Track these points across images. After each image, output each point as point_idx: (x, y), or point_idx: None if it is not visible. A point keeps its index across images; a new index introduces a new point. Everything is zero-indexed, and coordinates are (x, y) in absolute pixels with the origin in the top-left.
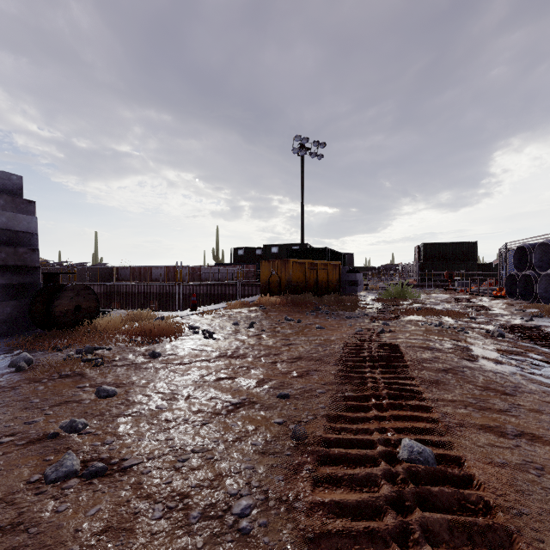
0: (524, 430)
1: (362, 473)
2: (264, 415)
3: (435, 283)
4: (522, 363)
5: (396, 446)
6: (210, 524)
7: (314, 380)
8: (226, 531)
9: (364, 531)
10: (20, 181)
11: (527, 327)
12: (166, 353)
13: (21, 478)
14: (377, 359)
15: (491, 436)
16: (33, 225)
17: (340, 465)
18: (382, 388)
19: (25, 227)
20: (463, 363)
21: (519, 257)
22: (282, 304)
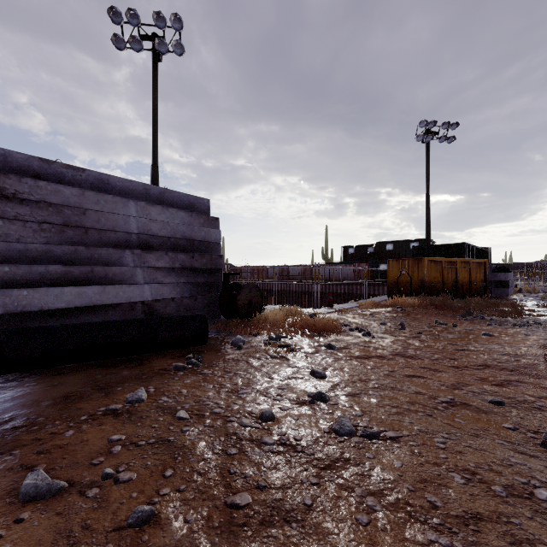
0: None
1: None
2: (486, 418)
3: None
4: None
5: None
6: (523, 501)
7: (521, 391)
8: (546, 511)
9: None
10: (208, 203)
11: None
12: (338, 346)
13: (316, 428)
14: None
15: None
16: (218, 237)
17: None
18: None
19: (214, 238)
20: None
21: None
22: (421, 306)
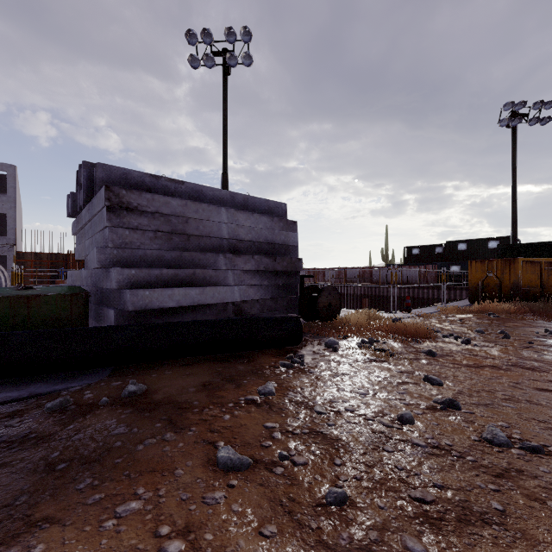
0: None
1: None
2: None
3: None
4: None
5: None
6: None
7: None
8: None
9: None
10: (285, 208)
11: None
12: (439, 353)
13: (463, 435)
14: None
15: None
16: (296, 240)
17: None
18: None
19: (292, 242)
20: None
21: None
22: (518, 313)
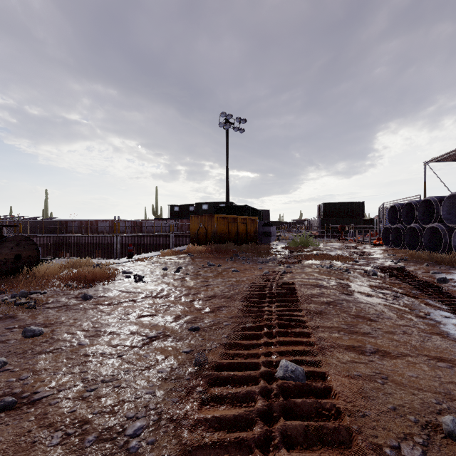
0: (379, 348)
1: (243, 391)
2: (174, 346)
3: (332, 234)
4: (387, 296)
5: (276, 366)
6: (103, 446)
7: (223, 314)
8: (116, 451)
9: (235, 441)
10: None
11: (395, 268)
12: (97, 295)
13: None
14: (275, 296)
15: (353, 354)
16: None
17: (228, 385)
18: (275, 319)
19: None
20: (342, 297)
21: (392, 214)
22: (207, 252)
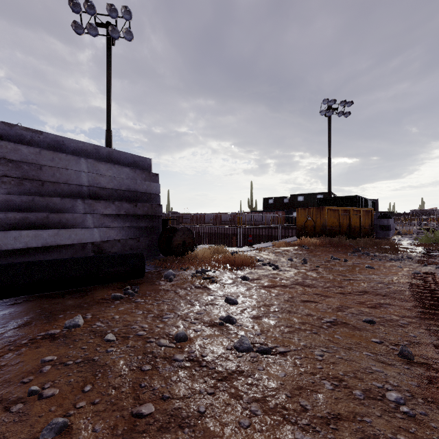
0: None
1: None
2: (360, 334)
3: None
4: None
5: None
6: (376, 403)
7: (389, 312)
8: (393, 410)
9: None
10: (150, 162)
11: None
12: (251, 278)
13: (221, 345)
14: None
15: None
16: (158, 189)
17: None
18: None
19: (154, 190)
20: None
21: None
22: (321, 245)
